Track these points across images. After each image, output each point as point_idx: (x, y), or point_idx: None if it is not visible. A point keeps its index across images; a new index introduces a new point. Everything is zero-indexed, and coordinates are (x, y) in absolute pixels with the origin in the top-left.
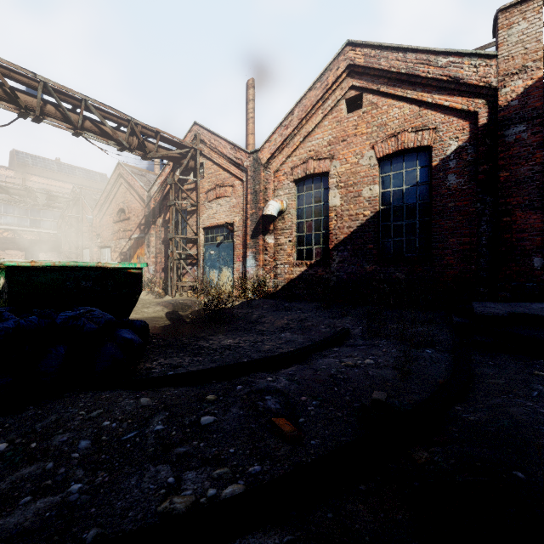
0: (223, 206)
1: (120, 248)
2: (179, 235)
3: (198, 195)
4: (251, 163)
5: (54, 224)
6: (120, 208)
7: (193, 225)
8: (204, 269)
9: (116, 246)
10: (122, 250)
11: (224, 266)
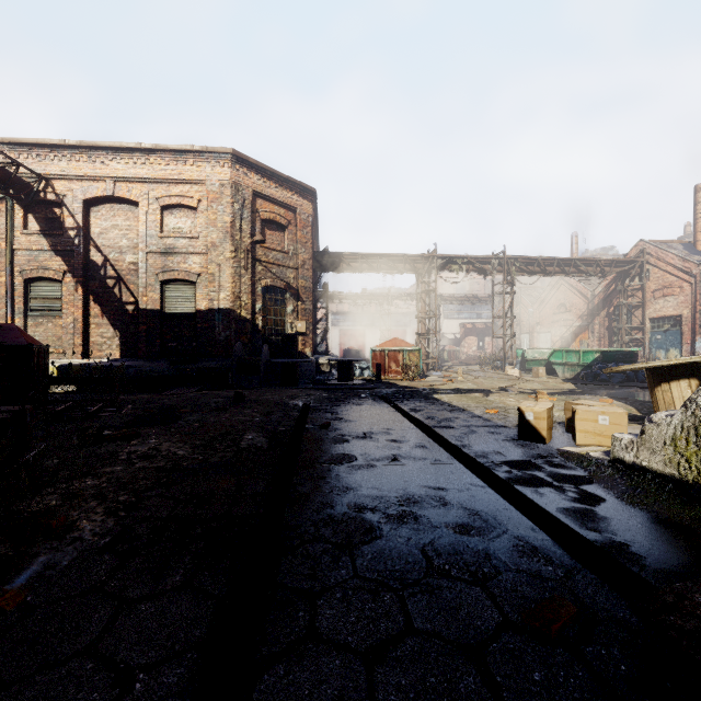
0: (670, 303)
1: (560, 333)
2: (624, 324)
3: (644, 295)
4: (699, 271)
5: (490, 315)
6: (560, 303)
7: (638, 317)
8: (650, 350)
9: (556, 331)
10: (563, 335)
11: (671, 347)
